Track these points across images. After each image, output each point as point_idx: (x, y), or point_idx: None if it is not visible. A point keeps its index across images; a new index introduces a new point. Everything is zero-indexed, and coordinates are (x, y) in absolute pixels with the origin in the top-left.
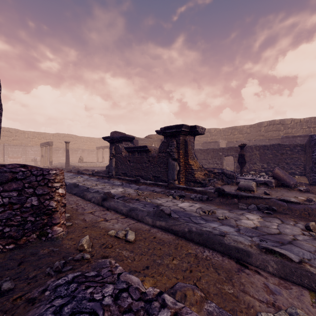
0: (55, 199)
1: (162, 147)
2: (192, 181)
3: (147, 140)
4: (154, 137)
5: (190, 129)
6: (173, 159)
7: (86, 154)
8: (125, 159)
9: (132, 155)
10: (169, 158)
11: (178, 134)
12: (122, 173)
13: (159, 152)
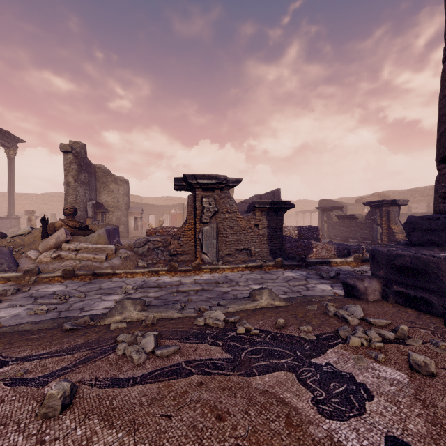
0: (320, 236)
1: (367, 215)
2: (394, 241)
3: (358, 204)
4: (367, 200)
5: (391, 202)
6: (377, 224)
7: (284, 219)
8: (335, 224)
9: (342, 221)
10: (373, 223)
11: (381, 206)
12: (333, 235)
13: (365, 219)
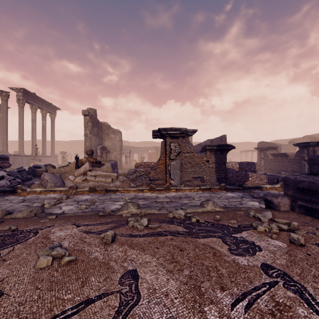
0: (256, 169)
1: (297, 153)
2: None
3: (290, 145)
4: (299, 141)
5: (317, 143)
6: (304, 160)
7: (231, 157)
8: (270, 160)
9: (276, 158)
10: (302, 160)
11: (308, 146)
12: (268, 168)
13: (295, 156)
